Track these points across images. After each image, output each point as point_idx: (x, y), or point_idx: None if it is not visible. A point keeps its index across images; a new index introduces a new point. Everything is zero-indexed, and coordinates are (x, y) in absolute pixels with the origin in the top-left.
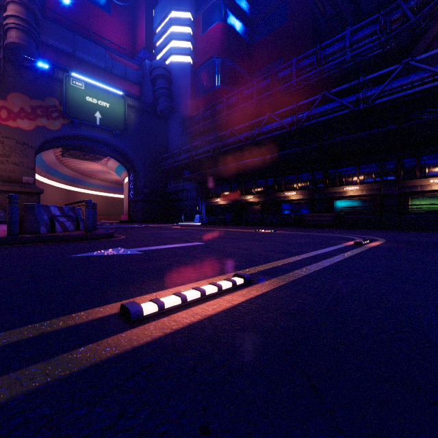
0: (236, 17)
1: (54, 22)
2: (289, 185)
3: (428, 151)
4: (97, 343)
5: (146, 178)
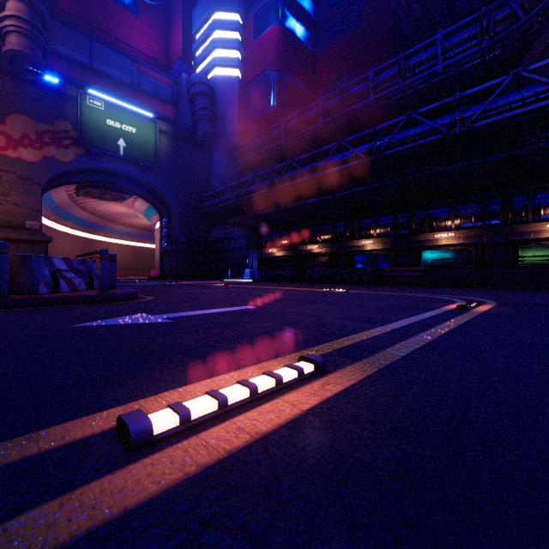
0: (296, 19)
1: (66, 25)
2: (364, 232)
3: (544, 188)
4: (61, 501)
5: (182, 223)
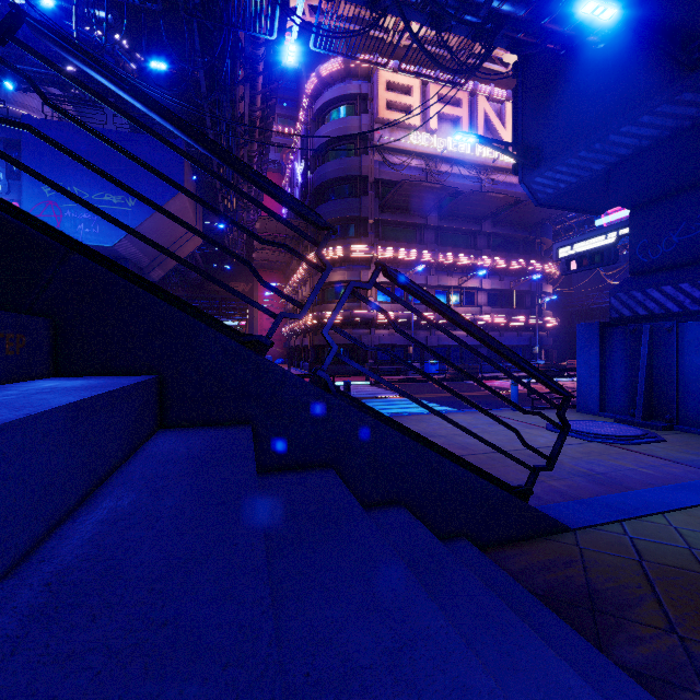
0: None
1: None
2: None
3: None
4: None
5: None
